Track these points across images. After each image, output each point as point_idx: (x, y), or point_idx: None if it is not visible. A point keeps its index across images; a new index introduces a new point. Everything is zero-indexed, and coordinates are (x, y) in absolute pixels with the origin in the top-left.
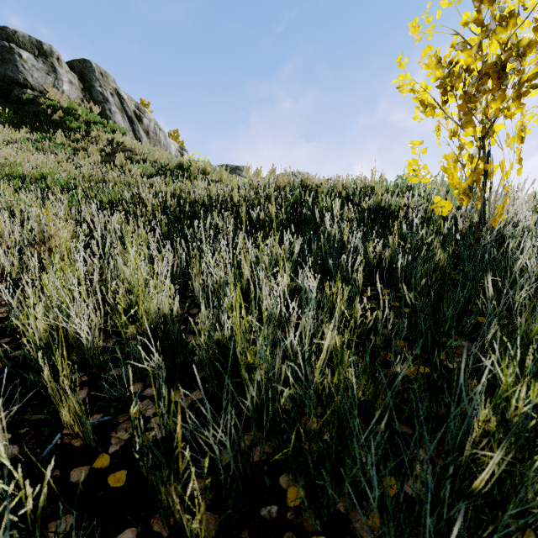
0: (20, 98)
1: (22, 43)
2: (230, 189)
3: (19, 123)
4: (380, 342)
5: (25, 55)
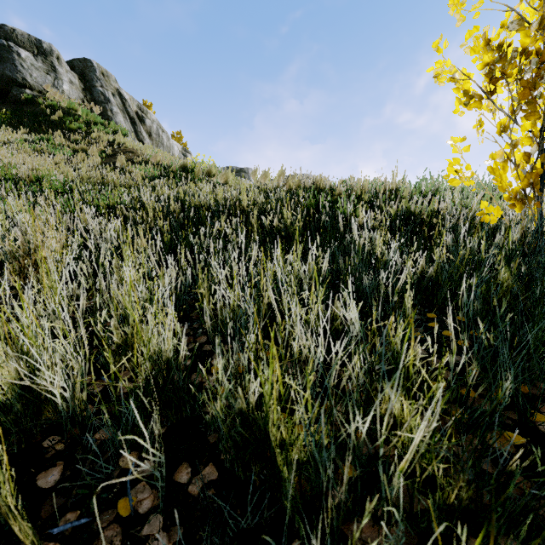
0: (19, 98)
1: (20, 41)
2: (238, 192)
3: (17, 124)
4: (451, 397)
5: (24, 53)
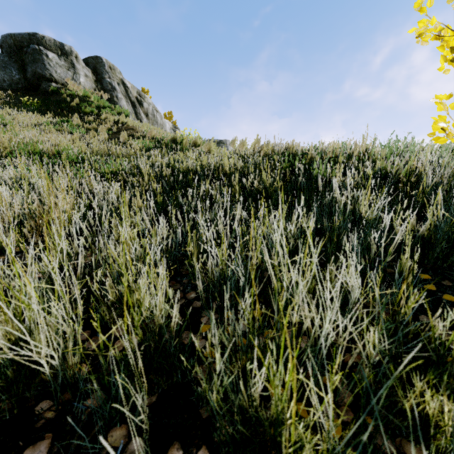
0: (47, 90)
1: (48, 45)
2: (220, 159)
3: (45, 110)
4: None
5: (51, 55)
